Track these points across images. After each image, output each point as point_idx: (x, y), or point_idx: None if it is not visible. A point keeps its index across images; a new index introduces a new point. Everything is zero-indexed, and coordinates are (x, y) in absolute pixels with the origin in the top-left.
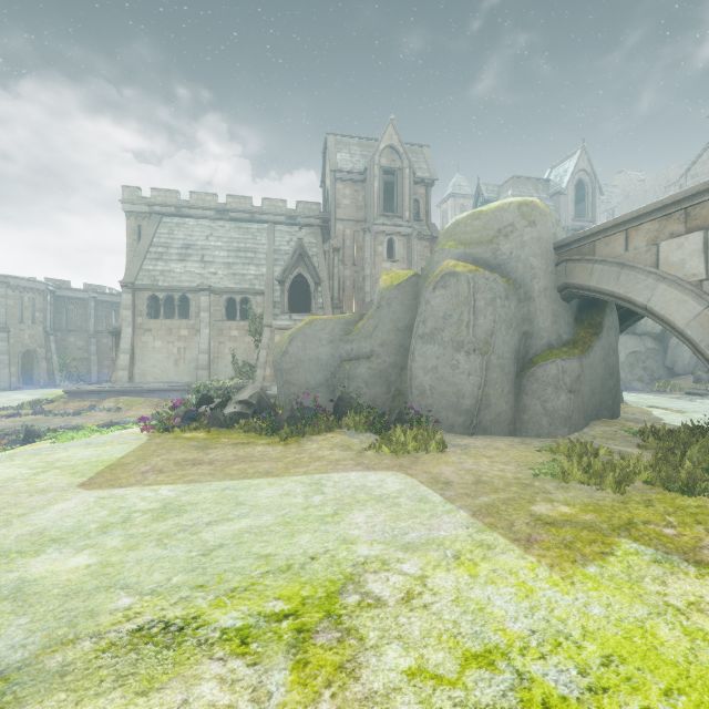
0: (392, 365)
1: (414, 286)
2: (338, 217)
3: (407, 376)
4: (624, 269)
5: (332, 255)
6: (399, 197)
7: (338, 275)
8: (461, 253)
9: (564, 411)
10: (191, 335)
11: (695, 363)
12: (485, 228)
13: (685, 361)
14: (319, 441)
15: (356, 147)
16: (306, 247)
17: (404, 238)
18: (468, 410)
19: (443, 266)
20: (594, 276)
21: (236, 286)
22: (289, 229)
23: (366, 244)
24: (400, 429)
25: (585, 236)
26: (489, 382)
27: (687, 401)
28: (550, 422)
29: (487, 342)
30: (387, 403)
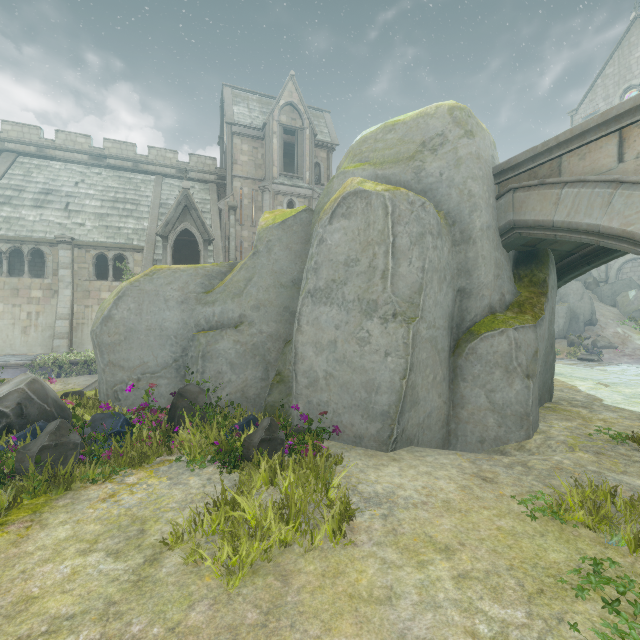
0: (272, 336)
1: (306, 225)
2: (235, 174)
3: (292, 353)
4: (620, 189)
5: (228, 213)
6: (300, 158)
7: (235, 235)
8: (370, 175)
9: (519, 405)
10: (46, 296)
11: (567, 328)
12: (403, 142)
13: (560, 326)
14: (90, 506)
15: (255, 103)
16: (193, 199)
17: (305, 200)
18: (384, 412)
19: (345, 185)
20: (563, 205)
21: (108, 240)
22: (180, 183)
23: (264, 203)
24: (267, 463)
25: (546, 149)
26: (416, 366)
27: (589, 369)
28: (499, 422)
29: (414, 303)
30: (263, 395)
